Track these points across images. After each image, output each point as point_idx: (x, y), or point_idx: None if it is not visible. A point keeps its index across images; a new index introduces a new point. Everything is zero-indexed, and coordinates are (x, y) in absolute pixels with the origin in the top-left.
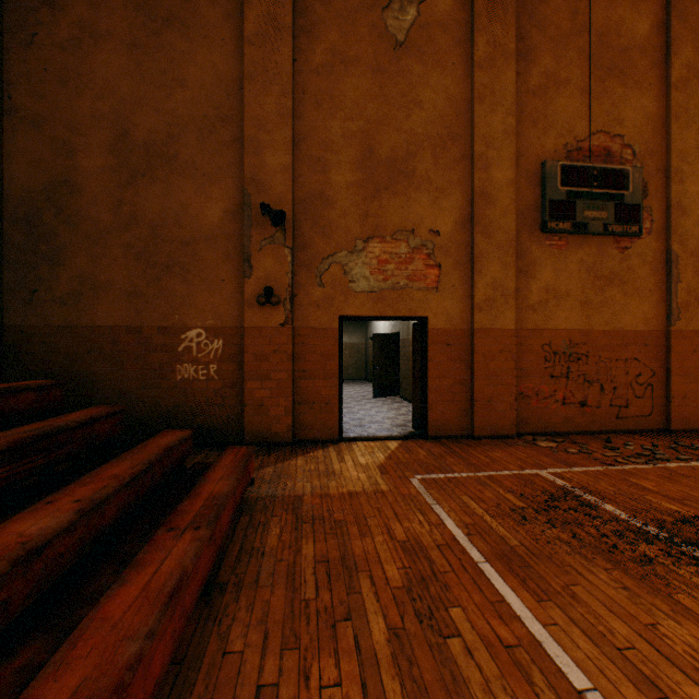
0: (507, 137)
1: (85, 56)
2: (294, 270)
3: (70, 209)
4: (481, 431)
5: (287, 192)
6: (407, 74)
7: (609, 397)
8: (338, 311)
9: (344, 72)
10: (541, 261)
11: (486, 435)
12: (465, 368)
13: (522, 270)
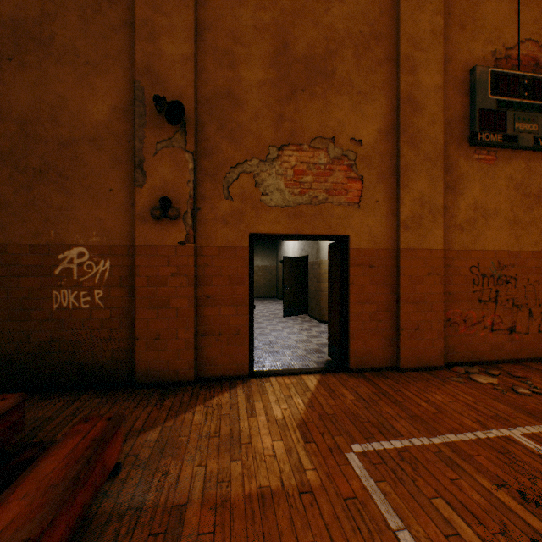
0: (435, 38)
1: None
2: (197, 179)
3: None
4: (407, 363)
5: (188, 87)
6: None
7: (538, 322)
8: (248, 228)
9: None
10: (469, 176)
11: (413, 366)
12: (390, 293)
13: (450, 185)
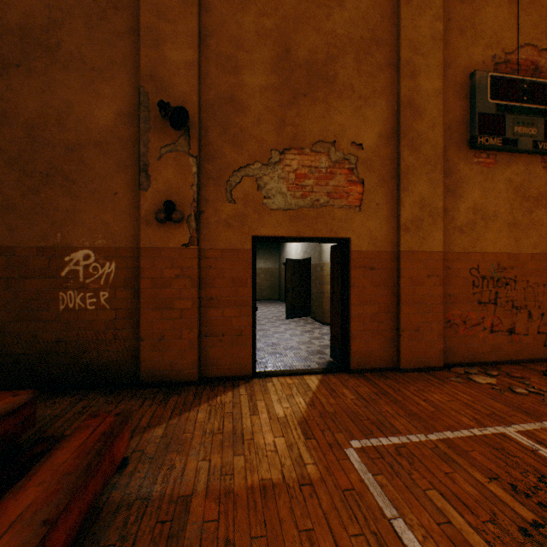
0: (435, 43)
1: None
2: (200, 183)
3: None
4: (407, 364)
5: (192, 92)
6: None
7: (537, 323)
8: (250, 231)
9: None
10: (468, 179)
11: (413, 367)
12: (390, 294)
13: (449, 188)
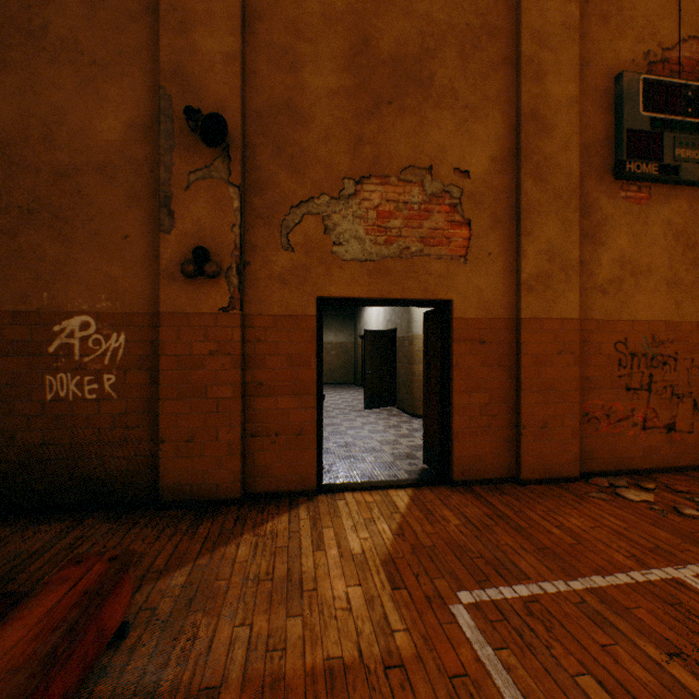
0: (568, 33)
1: None
2: (245, 223)
3: None
4: (531, 473)
5: (233, 96)
6: None
7: None
8: (315, 290)
9: None
10: (613, 221)
11: (539, 478)
12: (507, 378)
13: (587, 233)
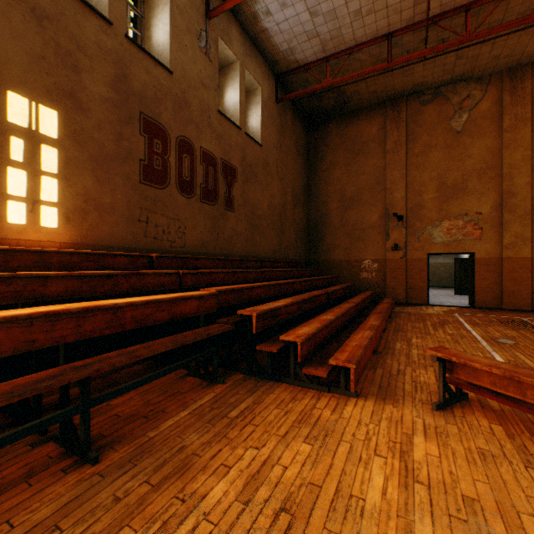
0: (524, 161)
1: (331, 172)
2: (406, 236)
3: (326, 222)
4: (506, 307)
5: (403, 206)
6: (462, 145)
7: None
8: (426, 251)
9: (429, 152)
10: None
11: (510, 309)
12: (497, 276)
13: None
